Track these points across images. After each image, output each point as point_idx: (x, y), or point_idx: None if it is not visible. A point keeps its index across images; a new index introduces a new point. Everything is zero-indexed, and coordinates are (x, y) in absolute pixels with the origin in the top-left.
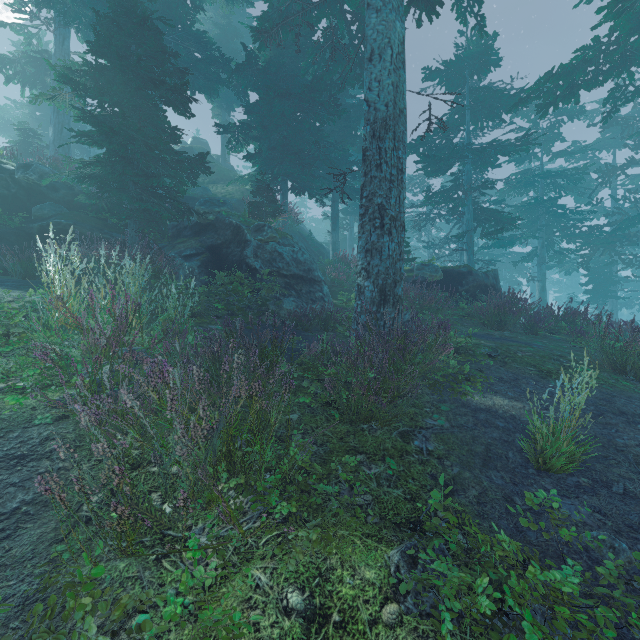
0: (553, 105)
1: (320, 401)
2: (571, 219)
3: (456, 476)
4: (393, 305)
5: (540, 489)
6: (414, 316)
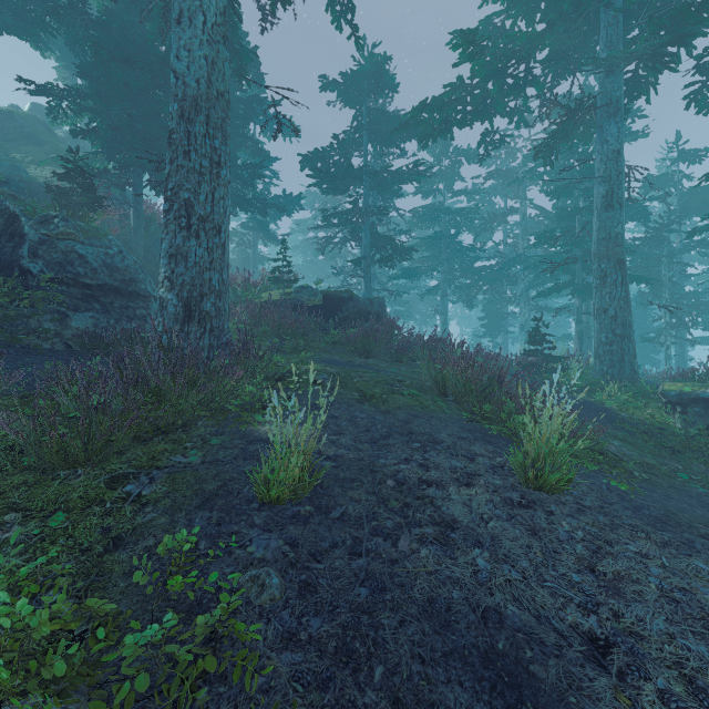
0: (433, 137)
1: (2, 444)
2: (468, 256)
3: (143, 525)
4: (199, 323)
5: (184, 529)
6: (243, 338)
